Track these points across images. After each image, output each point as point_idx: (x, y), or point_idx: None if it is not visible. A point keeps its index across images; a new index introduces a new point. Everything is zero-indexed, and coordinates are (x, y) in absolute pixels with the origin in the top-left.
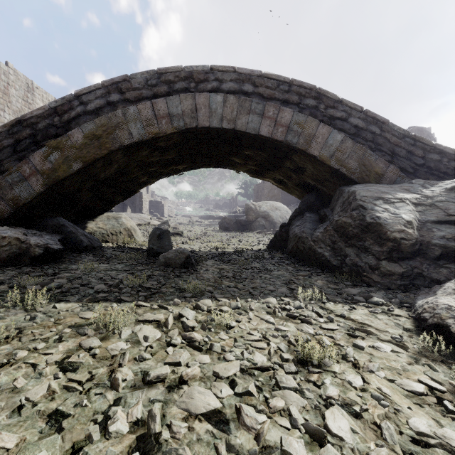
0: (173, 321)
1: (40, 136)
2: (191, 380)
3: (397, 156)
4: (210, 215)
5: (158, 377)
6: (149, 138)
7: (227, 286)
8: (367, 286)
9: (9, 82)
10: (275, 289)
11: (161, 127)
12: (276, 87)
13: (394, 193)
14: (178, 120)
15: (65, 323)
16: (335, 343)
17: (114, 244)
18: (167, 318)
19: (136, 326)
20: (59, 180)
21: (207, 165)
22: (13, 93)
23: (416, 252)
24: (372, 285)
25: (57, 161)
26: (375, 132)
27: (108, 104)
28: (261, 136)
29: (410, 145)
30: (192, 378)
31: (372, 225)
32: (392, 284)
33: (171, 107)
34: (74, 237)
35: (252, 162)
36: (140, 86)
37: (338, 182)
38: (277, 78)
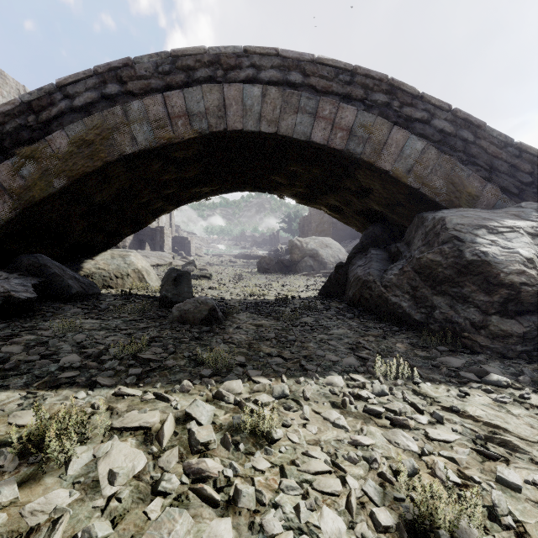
0: (173, 428)
1: (9, 142)
2: None
3: (497, 172)
4: (246, 254)
5: None
6: (160, 146)
7: (267, 353)
8: (470, 352)
9: None
10: (338, 359)
11: (176, 130)
12: (334, 76)
13: (501, 220)
14: (199, 121)
15: None
16: (462, 475)
17: (118, 291)
18: (163, 422)
19: (103, 444)
20: (34, 203)
21: (242, 187)
22: None
23: None
24: (477, 351)
25: (32, 176)
26: (467, 139)
27: (103, 98)
28: (314, 143)
29: (514, 157)
30: None
31: (475, 263)
32: (508, 351)
33: (190, 103)
34: (59, 281)
35: (299, 182)
36: (147, 73)
37: (416, 207)
38: (335, 64)
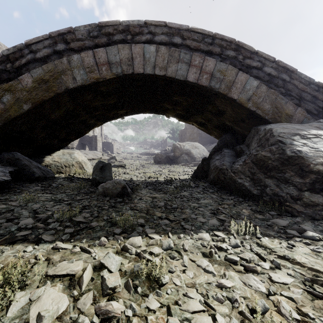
0: (91, 275)
1: None
2: None
3: (304, 100)
4: (147, 152)
5: None
6: (91, 83)
7: (158, 217)
8: (291, 215)
9: None
10: (206, 221)
11: (101, 73)
12: (202, 39)
13: (309, 130)
14: (116, 67)
15: None
16: (300, 312)
17: (66, 175)
18: (84, 271)
19: (38, 289)
20: (11, 119)
21: (144, 111)
22: None
23: None
24: (295, 215)
25: (9, 102)
26: (285, 79)
27: (55, 53)
28: (189, 82)
29: (315, 91)
30: None
31: (293, 158)
32: (316, 215)
33: (110, 56)
34: (27, 169)
35: (179, 107)
36: (83, 37)
37: (253, 122)
38: (202, 32)
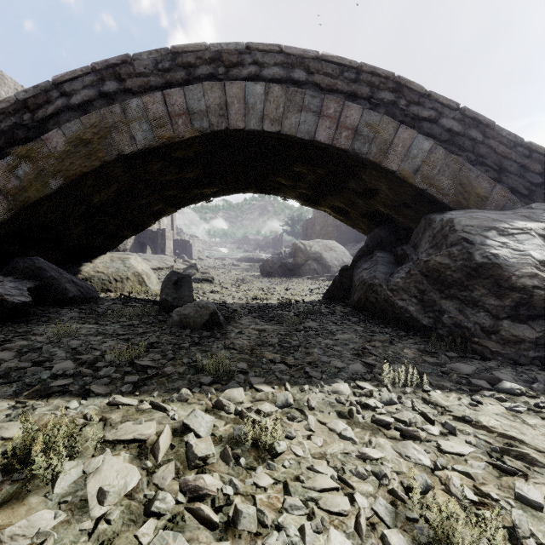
0: (170, 440)
1: (4, 141)
2: None
3: (507, 172)
4: (249, 258)
5: None
6: (160, 145)
7: (269, 360)
8: (481, 358)
9: None
10: (344, 366)
11: (176, 129)
12: (339, 74)
13: (512, 221)
14: (200, 119)
15: None
16: (479, 492)
17: (117, 294)
18: (159, 434)
19: (94, 459)
20: (30, 204)
21: (244, 189)
22: None
23: None
24: (488, 357)
25: (28, 176)
26: (475, 139)
27: (101, 96)
28: (318, 142)
29: (524, 157)
30: None
31: (486, 266)
32: (520, 357)
33: (191, 101)
34: (55, 285)
35: (303, 183)
36: (147, 71)
37: (423, 208)
38: (340, 61)
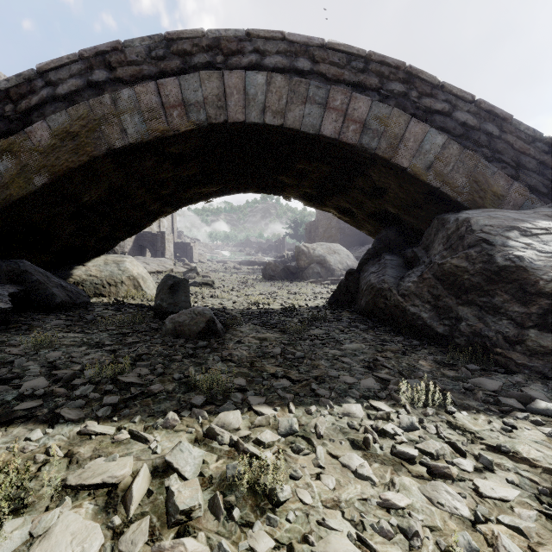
0: (148, 484)
1: None
2: None
3: (525, 169)
4: (251, 261)
5: None
6: (153, 139)
7: (271, 374)
8: (505, 371)
9: None
10: (355, 381)
11: (170, 121)
12: (346, 63)
13: (534, 221)
14: (197, 111)
15: None
16: None
17: (110, 299)
18: (134, 477)
19: (47, 514)
20: (12, 202)
21: (245, 188)
22: None
23: None
24: (513, 370)
25: (10, 172)
26: (491, 133)
27: (89, 86)
28: (324, 137)
29: (543, 153)
30: None
31: (509, 269)
32: (549, 370)
33: (187, 91)
34: (42, 290)
35: (307, 182)
36: (139, 59)
37: (435, 208)
38: (347, 50)
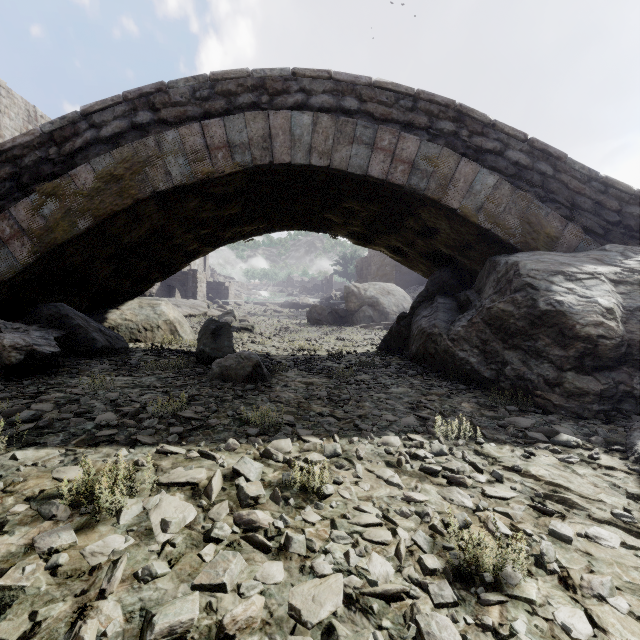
0: (221, 484)
1: (28, 177)
2: (243, 633)
3: (580, 210)
4: (294, 303)
5: (172, 632)
6: (198, 181)
7: (318, 413)
8: (543, 412)
9: (0, 107)
10: (396, 419)
11: (215, 163)
12: (394, 102)
13: (581, 265)
14: (242, 153)
15: (23, 490)
16: (515, 529)
17: (147, 345)
18: (211, 478)
19: (152, 497)
20: (57, 246)
21: (289, 226)
22: (6, 124)
23: (622, 357)
24: (550, 411)
25: (54, 216)
26: (545, 173)
27: (133, 128)
28: (371, 177)
29: (599, 192)
30: (245, 627)
31: (550, 314)
32: (584, 410)
33: (232, 133)
34: (82, 334)
35: (355, 221)
36: (183, 100)
37: (488, 250)
38: (396, 89)
